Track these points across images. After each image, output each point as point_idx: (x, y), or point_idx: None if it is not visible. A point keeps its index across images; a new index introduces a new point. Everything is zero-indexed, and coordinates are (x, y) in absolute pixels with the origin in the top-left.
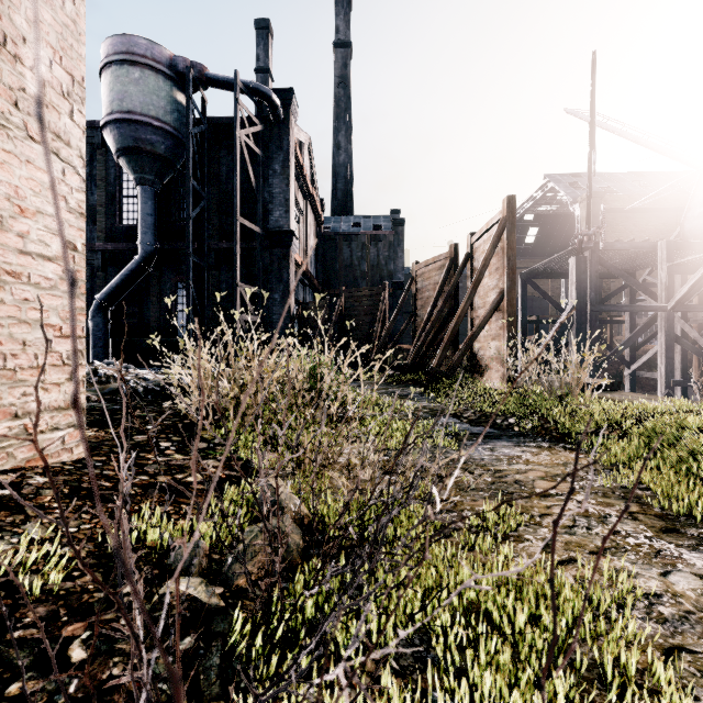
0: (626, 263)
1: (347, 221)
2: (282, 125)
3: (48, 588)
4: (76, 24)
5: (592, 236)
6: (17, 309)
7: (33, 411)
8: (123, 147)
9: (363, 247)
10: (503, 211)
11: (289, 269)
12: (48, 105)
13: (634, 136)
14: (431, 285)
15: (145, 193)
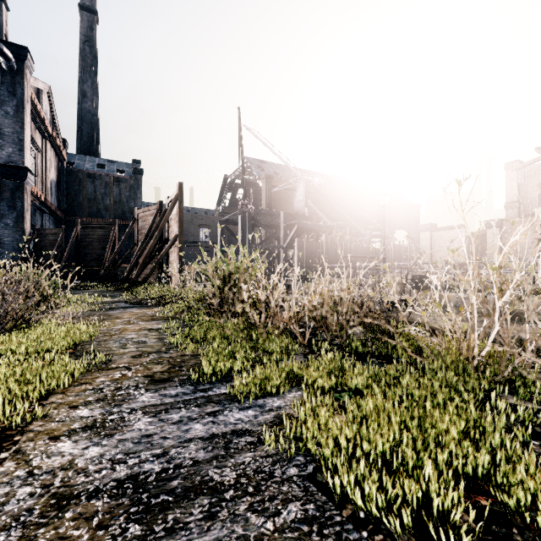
0: (273, 220)
1: (92, 161)
2: (16, 75)
3: None
4: None
5: (248, 205)
6: None
7: None
8: None
9: (106, 185)
10: (177, 190)
11: (23, 199)
12: None
13: (275, 152)
14: (147, 225)
15: None
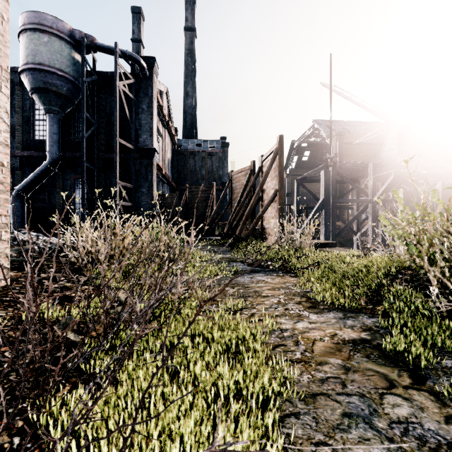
0: (354, 174)
1: (193, 142)
2: (148, 80)
3: None
4: (3, 36)
5: (333, 159)
6: None
7: None
8: (36, 87)
9: (202, 159)
10: (277, 144)
11: (152, 173)
12: None
13: (357, 102)
14: (240, 185)
15: (52, 119)
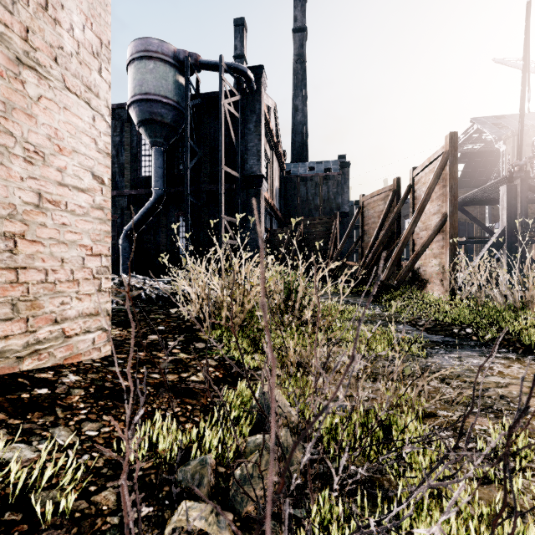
0: None
1: (303, 166)
2: (255, 94)
3: (65, 508)
4: None
5: (523, 166)
6: (56, 232)
7: (69, 317)
8: (142, 120)
9: (316, 186)
10: (445, 146)
11: (260, 204)
12: (82, 63)
13: None
14: (375, 212)
15: (157, 152)
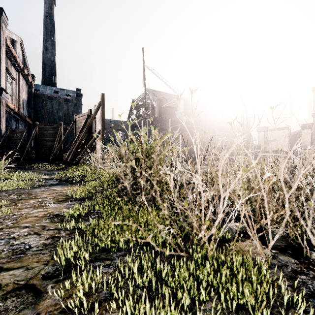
0: (163, 125)
1: (51, 89)
2: None
3: None
4: None
5: (148, 114)
6: None
7: None
8: None
9: (59, 104)
10: (100, 99)
11: (0, 109)
12: None
13: (164, 81)
14: (81, 125)
15: None
